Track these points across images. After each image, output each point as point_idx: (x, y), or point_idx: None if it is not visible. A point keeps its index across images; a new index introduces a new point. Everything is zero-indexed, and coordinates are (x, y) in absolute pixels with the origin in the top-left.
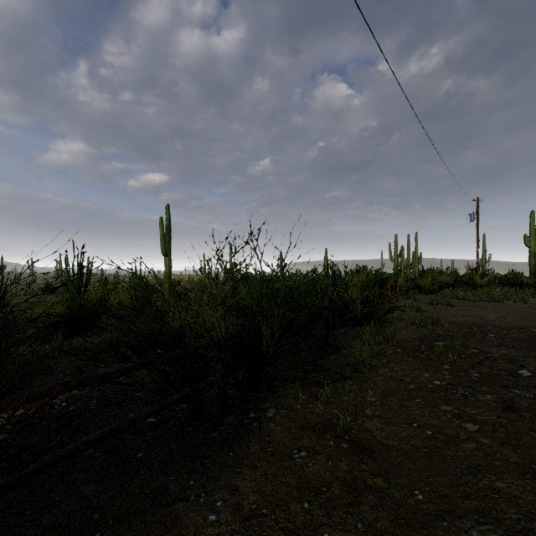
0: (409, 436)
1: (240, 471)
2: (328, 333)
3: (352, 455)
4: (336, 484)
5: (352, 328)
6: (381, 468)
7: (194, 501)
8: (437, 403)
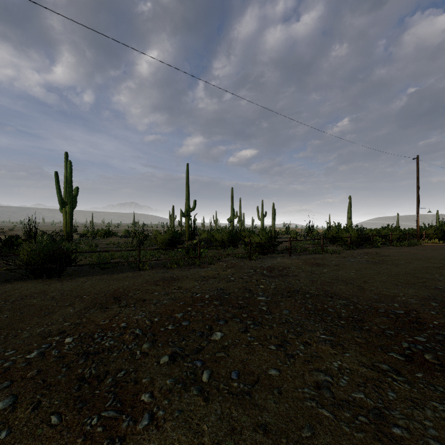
0: None
1: None
2: None
3: None
4: None
5: None
6: None
7: None
8: None
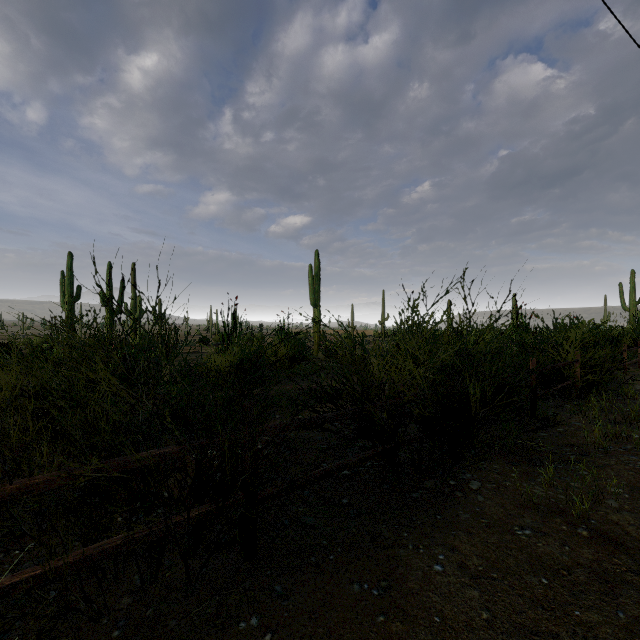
0: None
1: (455, 534)
2: (535, 404)
3: (596, 545)
4: (579, 570)
5: (566, 401)
6: None
7: (414, 550)
8: None
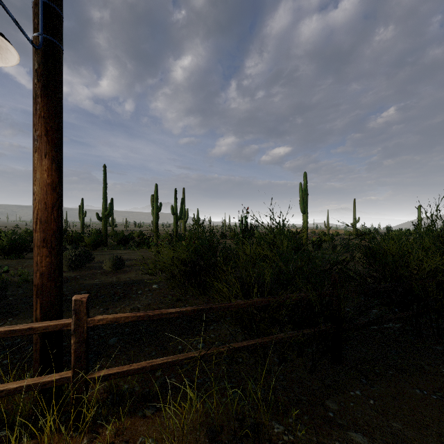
0: None
1: None
2: None
3: None
4: None
5: None
6: None
7: None
8: None
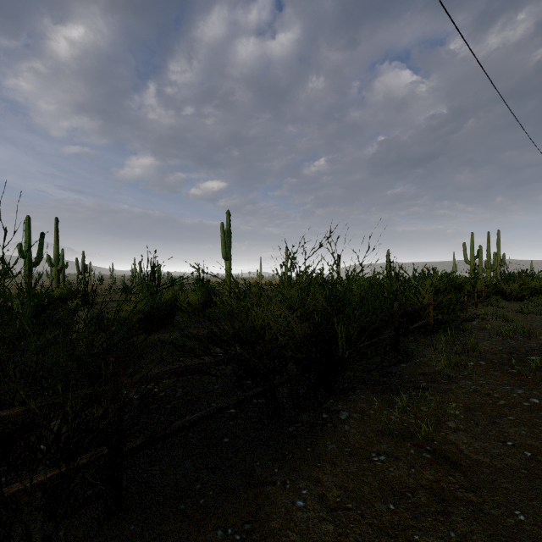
0: (502, 455)
1: (320, 465)
2: (398, 340)
3: (436, 465)
4: (421, 491)
5: (423, 336)
6: (472, 483)
7: (281, 486)
8: (536, 423)
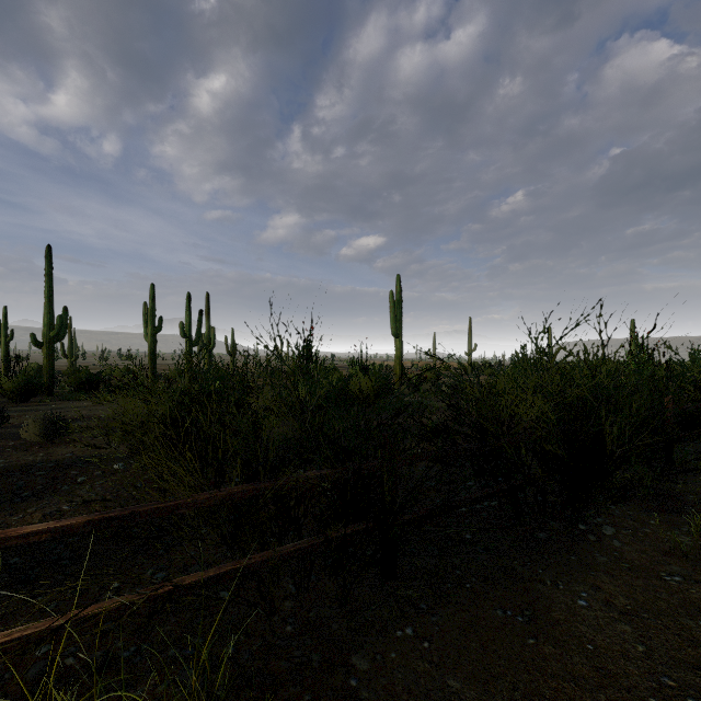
0: None
1: (594, 574)
2: (671, 448)
3: None
4: None
5: None
6: None
7: (552, 585)
8: None
